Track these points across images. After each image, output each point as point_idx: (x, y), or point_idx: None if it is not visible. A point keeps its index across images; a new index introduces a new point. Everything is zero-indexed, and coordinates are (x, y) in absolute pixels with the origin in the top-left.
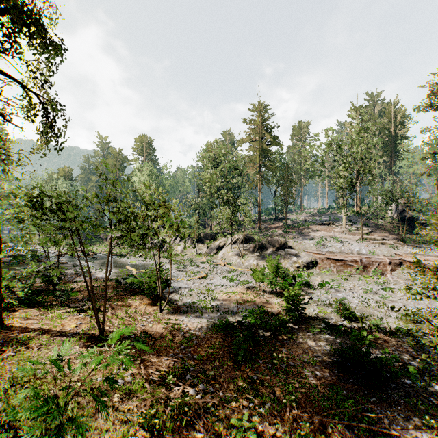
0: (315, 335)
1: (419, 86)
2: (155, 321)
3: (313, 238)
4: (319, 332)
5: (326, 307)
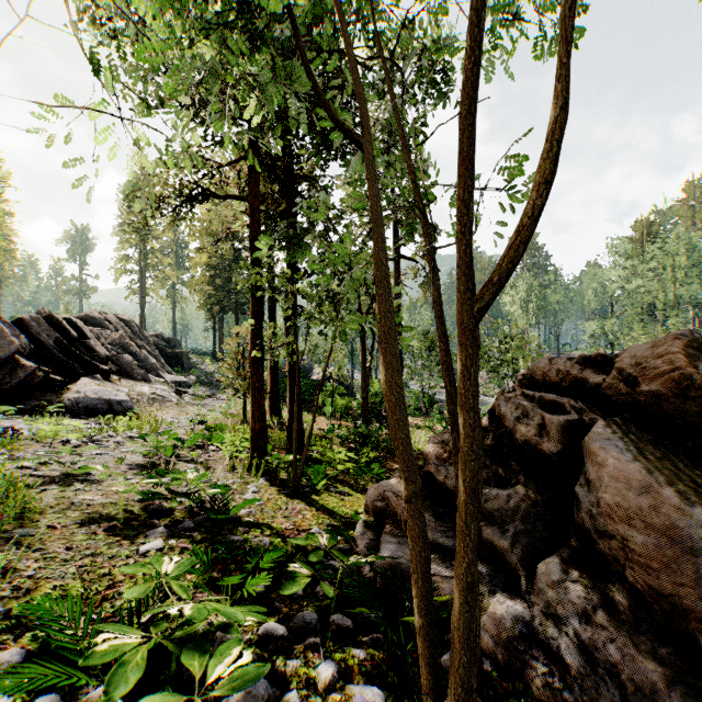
0: None
1: None
2: None
3: None
4: None
5: None
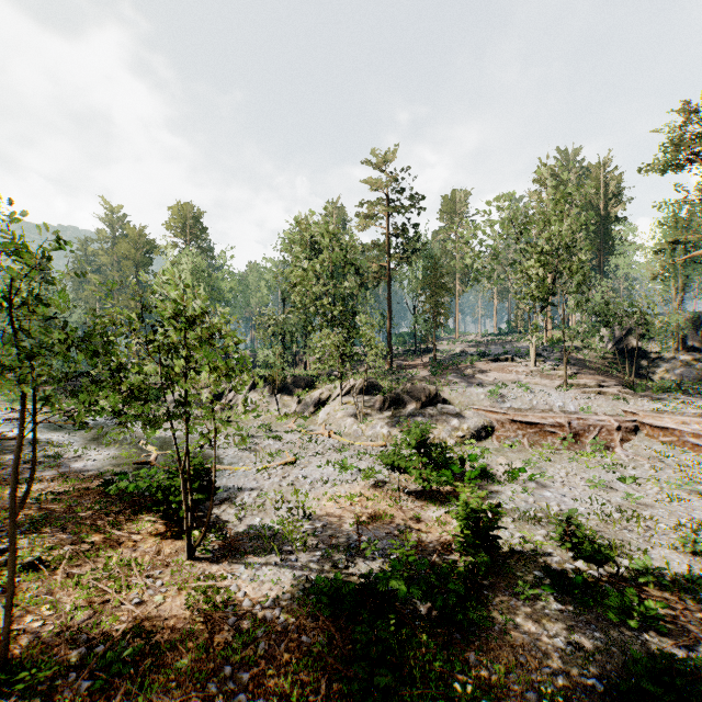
0: (528, 603)
1: (653, 131)
2: (172, 587)
3: (482, 384)
4: (537, 596)
5: (531, 525)
